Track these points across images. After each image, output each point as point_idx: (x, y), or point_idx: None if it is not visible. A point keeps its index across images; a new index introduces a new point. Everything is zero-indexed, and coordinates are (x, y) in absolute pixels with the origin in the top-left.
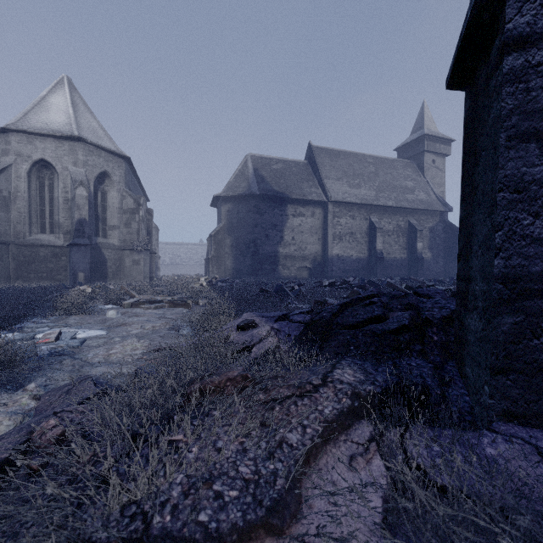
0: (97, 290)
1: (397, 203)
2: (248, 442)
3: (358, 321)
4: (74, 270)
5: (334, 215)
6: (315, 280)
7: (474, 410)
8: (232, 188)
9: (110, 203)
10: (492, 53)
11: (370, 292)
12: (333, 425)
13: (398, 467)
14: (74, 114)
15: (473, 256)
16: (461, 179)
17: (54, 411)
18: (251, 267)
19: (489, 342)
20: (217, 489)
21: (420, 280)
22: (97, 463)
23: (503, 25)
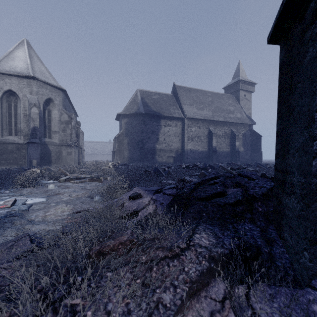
0: (44, 171)
1: (224, 119)
2: (132, 303)
3: (207, 195)
4: (30, 158)
5: (188, 125)
6: (177, 164)
7: (293, 265)
8: (128, 109)
9: (53, 117)
10: (307, 13)
11: (212, 174)
12: (196, 284)
13: None
14: (30, 62)
15: (290, 156)
16: (278, 103)
17: None
18: (139, 156)
19: (308, 220)
20: None
21: (238, 164)
22: None
23: None
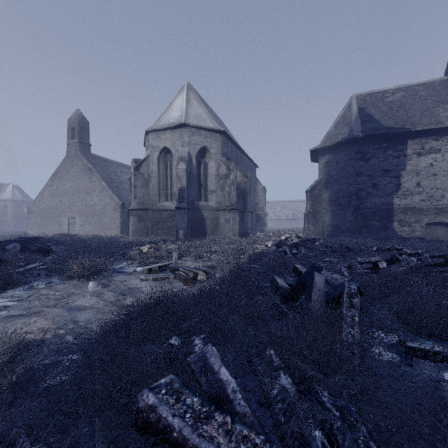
0: (150, 250)
1: None
2: None
3: None
4: (176, 228)
5: None
6: None
7: None
8: (331, 138)
9: (210, 172)
10: None
11: None
12: None
13: None
14: (186, 107)
15: None
16: None
17: None
18: (352, 224)
19: None
20: None
21: None
22: None
23: None
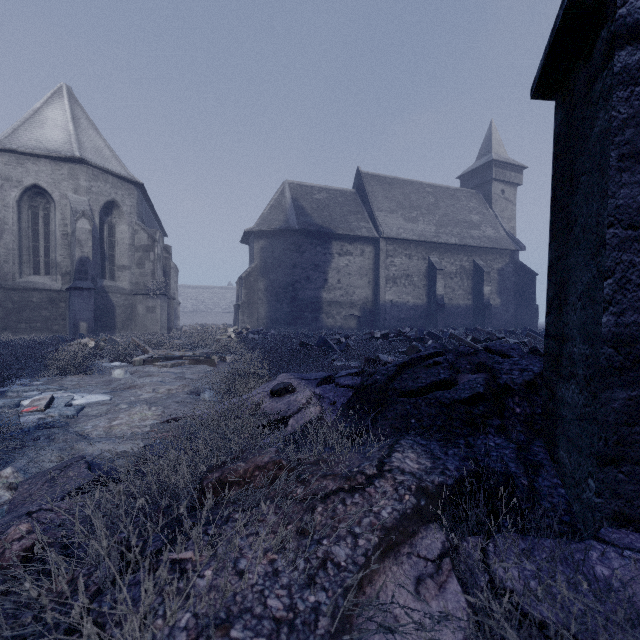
0: (102, 344)
1: (461, 240)
2: (280, 560)
3: (420, 386)
4: (74, 319)
5: (387, 253)
6: (364, 330)
7: (573, 507)
8: (267, 222)
9: (119, 238)
10: (596, 48)
11: (432, 348)
12: (392, 533)
13: (484, 600)
14: (75, 130)
15: (570, 309)
16: (551, 211)
17: (29, 510)
18: (289, 315)
19: (594, 422)
20: (236, 637)
21: (488, 331)
22: (73, 594)
23: (613, 11)
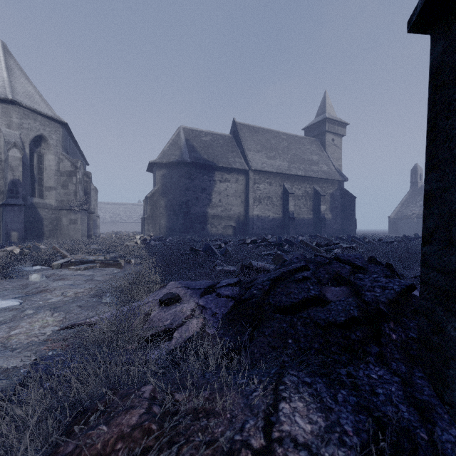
0: (27, 251)
1: (305, 173)
2: None
3: (293, 302)
4: (6, 229)
5: (255, 181)
6: (238, 236)
7: None
8: (166, 156)
9: (47, 165)
10: None
11: (295, 258)
12: None
13: None
14: (8, 77)
15: None
16: (428, 142)
17: None
18: (183, 226)
19: None
20: None
21: (325, 237)
22: None
23: None
